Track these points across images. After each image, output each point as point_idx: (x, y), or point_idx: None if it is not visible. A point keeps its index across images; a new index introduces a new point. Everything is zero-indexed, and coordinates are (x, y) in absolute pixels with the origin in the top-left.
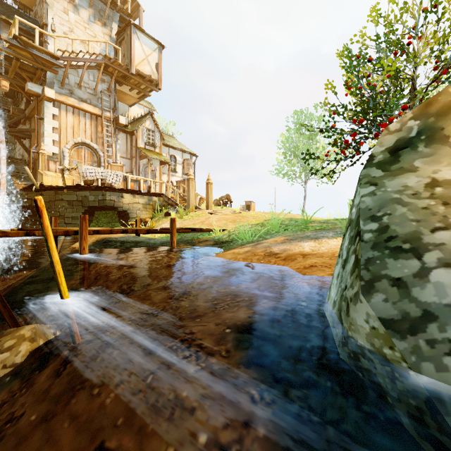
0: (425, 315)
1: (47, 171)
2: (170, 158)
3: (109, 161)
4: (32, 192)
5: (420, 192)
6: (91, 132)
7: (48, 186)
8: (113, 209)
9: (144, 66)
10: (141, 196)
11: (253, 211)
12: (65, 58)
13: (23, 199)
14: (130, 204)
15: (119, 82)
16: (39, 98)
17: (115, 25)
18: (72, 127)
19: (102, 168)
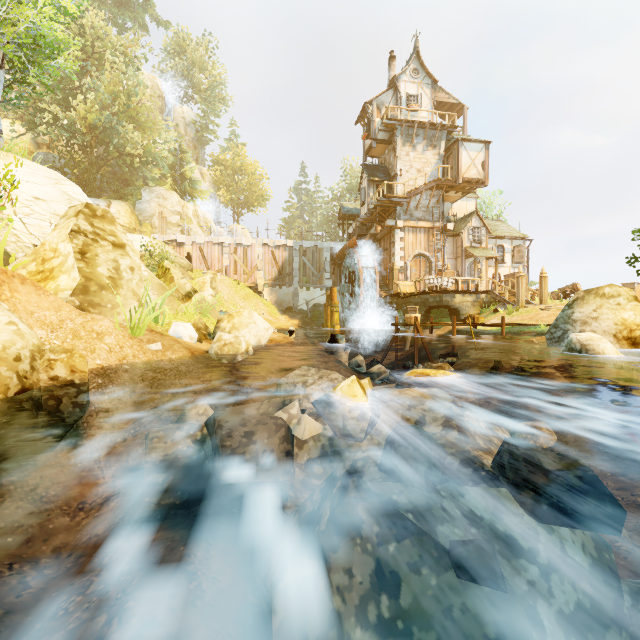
0: (553, 337)
1: (398, 281)
2: (497, 248)
3: (438, 264)
4: (392, 297)
5: (567, 315)
6: (424, 243)
7: (407, 294)
8: (446, 307)
9: (470, 171)
10: (470, 295)
11: (639, 297)
12: (410, 195)
13: (386, 302)
14: (460, 303)
15: (446, 191)
16: (391, 228)
17: (442, 142)
18: (411, 243)
19: (440, 277)
